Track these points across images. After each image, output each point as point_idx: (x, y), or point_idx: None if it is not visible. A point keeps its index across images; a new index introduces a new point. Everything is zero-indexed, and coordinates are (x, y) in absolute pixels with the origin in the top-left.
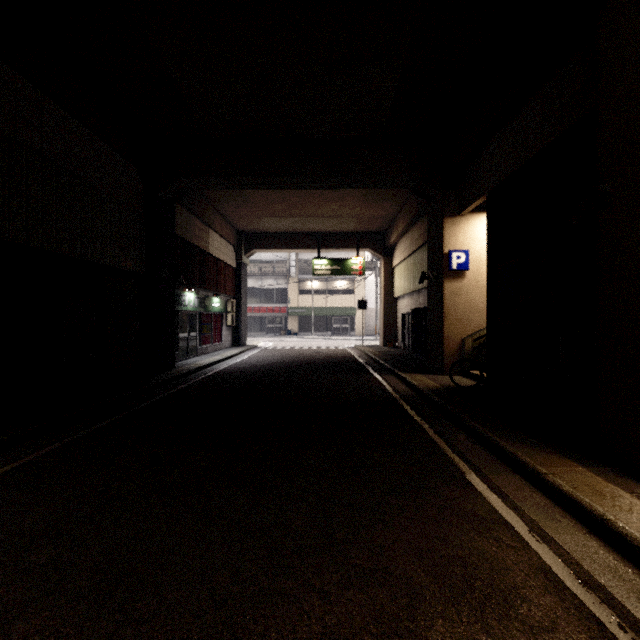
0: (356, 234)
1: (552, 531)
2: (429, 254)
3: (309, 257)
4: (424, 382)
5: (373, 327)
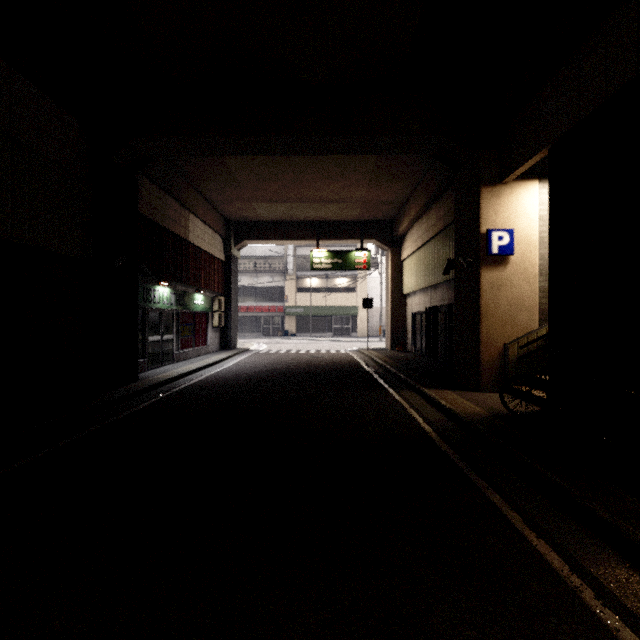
0: (360, 223)
1: None
2: (457, 237)
3: (308, 253)
4: (460, 404)
5: (376, 327)
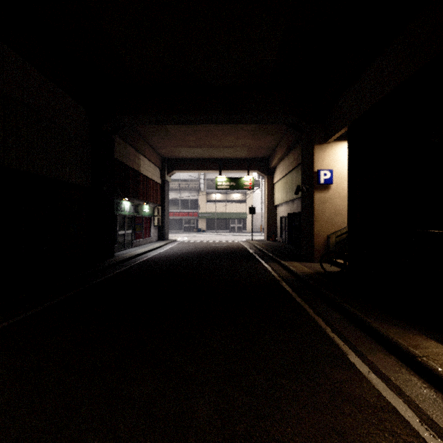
0: (247, 160)
1: (442, 422)
2: (302, 172)
3: (213, 177)
4: (300, 268)
5: (259, 226)
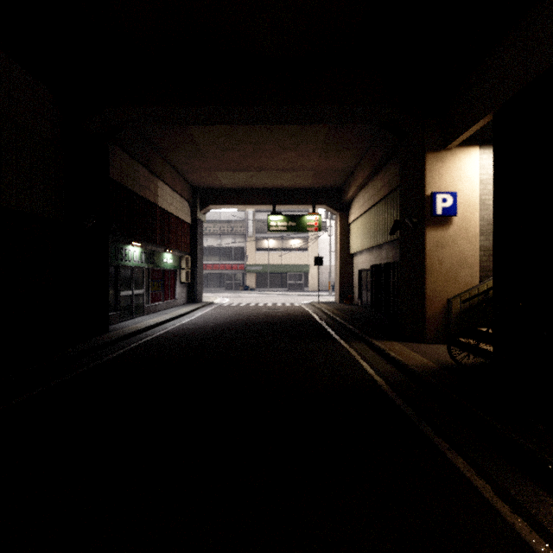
0: (312, 190)
1: None
2: (402, 200)
3: (265, 217)
4: (409, 356)
5: (325, 283)
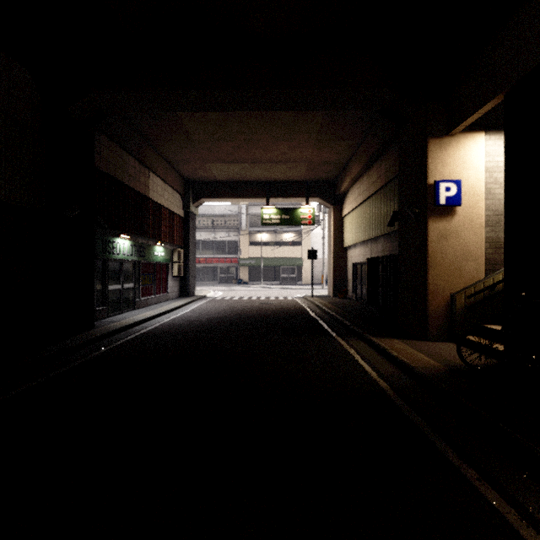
0: (305, 183)
1: None
2: (402, 189)
3: (259, 211)
4: (412, 356)
5: (318, 276)
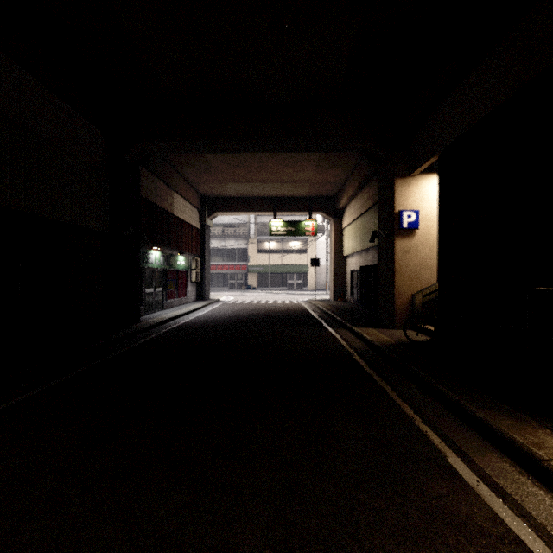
0: (309, 198)
1: None
2: (380, 214)
3: (266, 220)
4: (377, 337)
5: (323, 283)
